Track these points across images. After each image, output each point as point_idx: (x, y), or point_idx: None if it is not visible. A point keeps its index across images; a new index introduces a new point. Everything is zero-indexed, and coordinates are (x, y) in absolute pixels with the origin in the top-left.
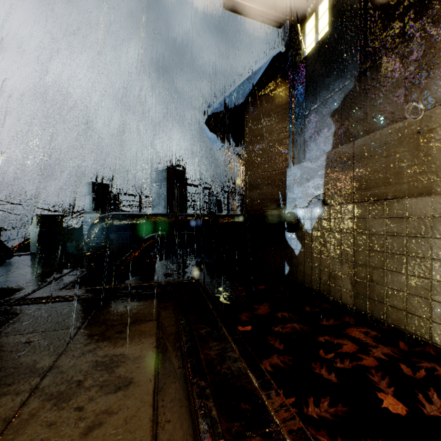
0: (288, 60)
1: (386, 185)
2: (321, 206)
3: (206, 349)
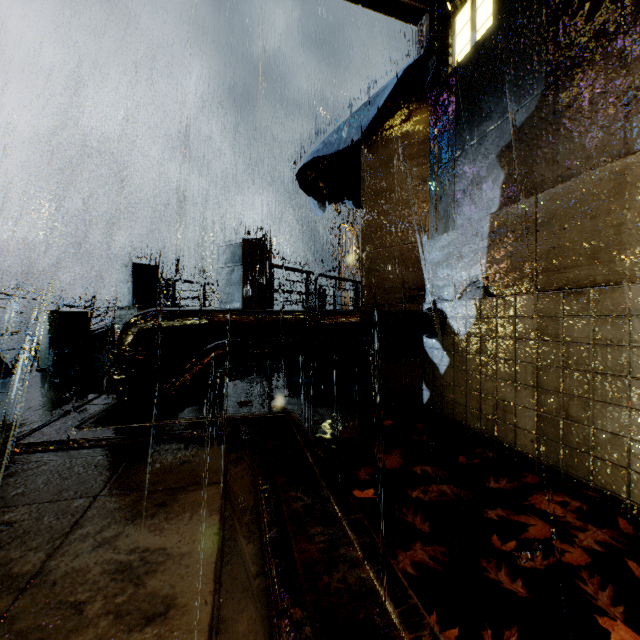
0: (428, 74)
1: (592, 263)
2: (482, 298)
3: (303, 541)
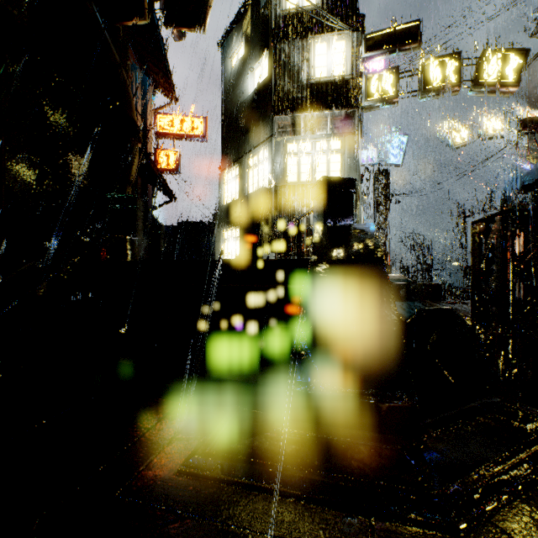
0: None
1: None
2: None
3: None
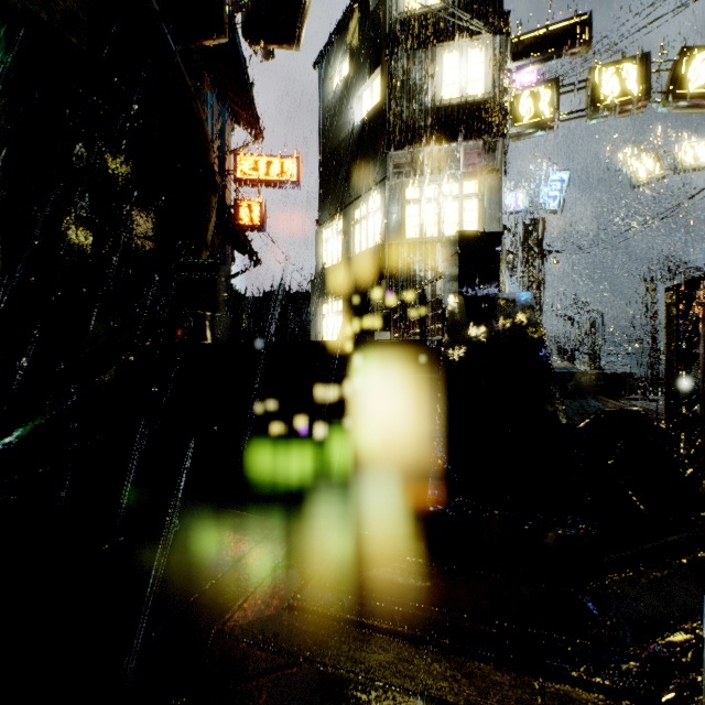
0: None
1: None
2: None
3: None
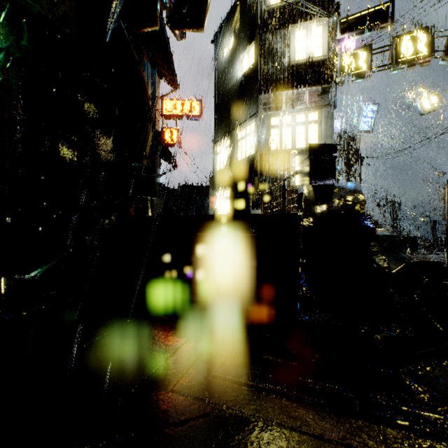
0: None
1: None
2: None
3: None
